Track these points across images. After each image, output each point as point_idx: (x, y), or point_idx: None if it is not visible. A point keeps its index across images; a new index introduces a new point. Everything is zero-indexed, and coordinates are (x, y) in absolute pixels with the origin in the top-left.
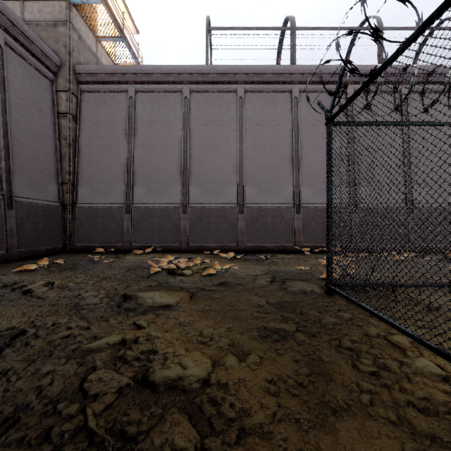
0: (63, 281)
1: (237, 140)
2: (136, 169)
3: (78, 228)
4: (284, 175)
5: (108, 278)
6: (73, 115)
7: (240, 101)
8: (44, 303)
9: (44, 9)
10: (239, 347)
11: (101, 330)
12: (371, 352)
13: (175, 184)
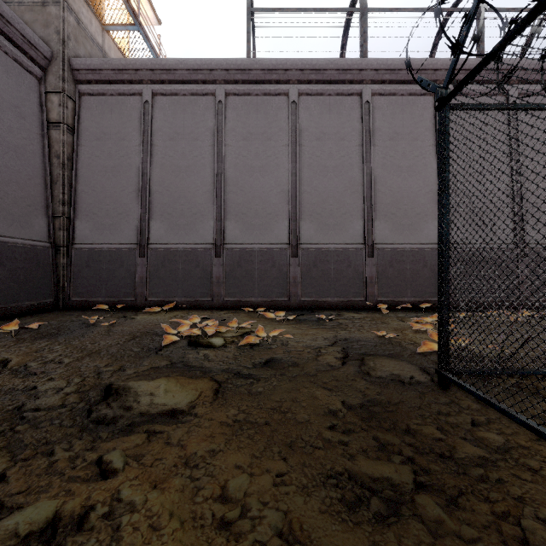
0: (26, 359)
1: (289, 159)
2: (153, 198)
3: (75, 277)
4: (351, 206)
5: (97, 353)
6: (69, 125)
7: (293, 106)
8: None
9: None
10: (303, 544)
11: (25, 483)
12: None
13: (206, 217)
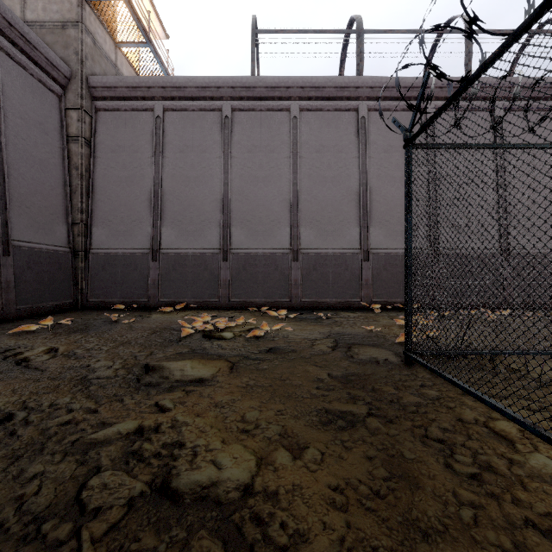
0: (70, 347)
1: (291, 170)
2: (164, 206)
3: (92, 280)
4: (349, 214)
5: (127, 343)
6: (86, 138)
7: (294, 121)
8: (41, 376)
9: (50, 7)
10: (293, 437)
11: (113, 413)
12: (469, 445)
13: (214, 224)
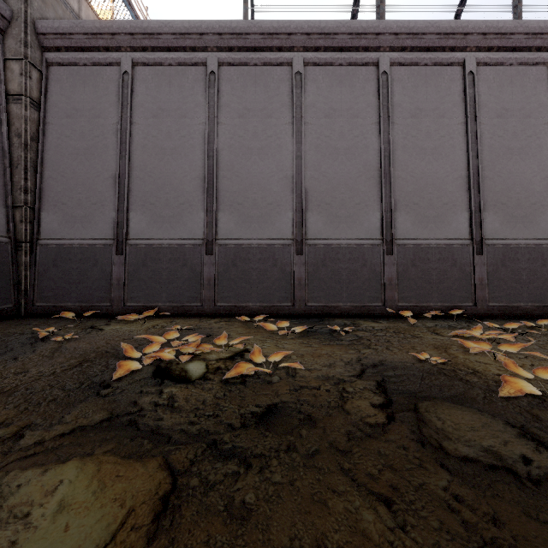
0: None
1: (293, 139)
2: (133, 185)
3: (40, 278)
4: (367, 195)
5: (6, 395)
6: (33, 99)
7: (297, 78)
8: None
9: None
10: None
11: None
12: None
13: (195, 208)
